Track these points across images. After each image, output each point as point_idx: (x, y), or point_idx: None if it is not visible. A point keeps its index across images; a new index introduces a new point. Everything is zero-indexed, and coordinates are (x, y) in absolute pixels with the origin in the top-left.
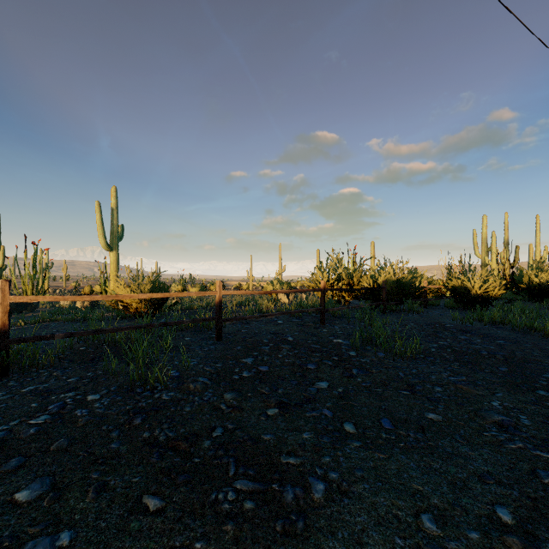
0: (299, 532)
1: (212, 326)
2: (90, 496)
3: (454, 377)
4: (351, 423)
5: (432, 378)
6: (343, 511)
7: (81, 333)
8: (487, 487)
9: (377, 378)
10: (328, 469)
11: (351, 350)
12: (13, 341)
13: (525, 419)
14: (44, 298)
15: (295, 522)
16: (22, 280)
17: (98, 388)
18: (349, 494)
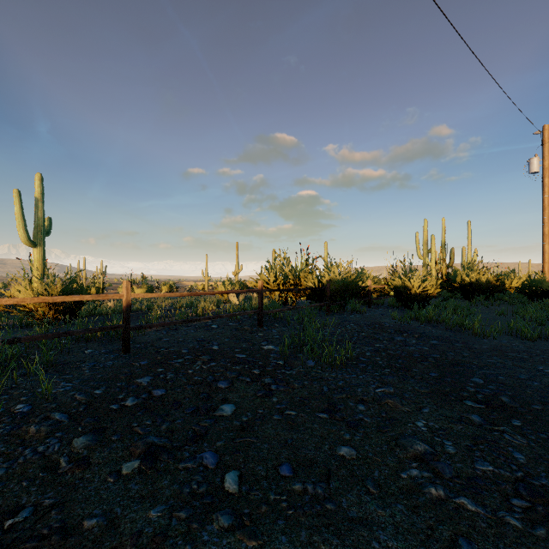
0: None
1: None
2: None
3: (382, 388)
4: (237, 474)
5: (358, 392)
6: None
7: None
8: None
9: (297, 396)
10: None
11: (279, 359)
12: None
13: (450, 446)
14: None
15: None
16: None
17: None
18: None
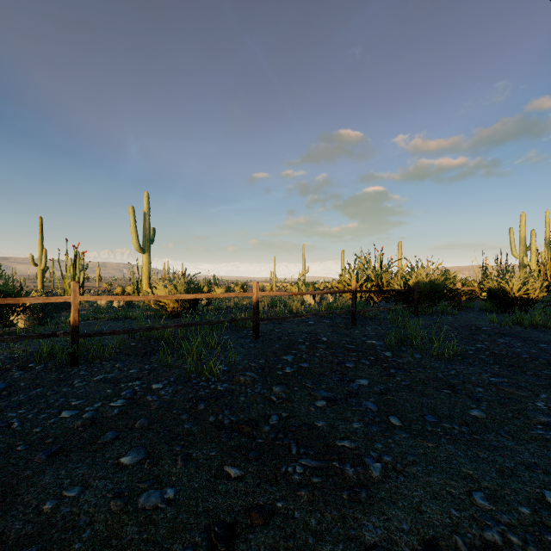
0: (364, 500)
1: (247, 325)
2: (179, 463)
3: (495, 378)
4: (396, 416)
5: (472, 379)
6: (401, 487)
7: (137, 329)
8: (535, 476)
9: (416, 377)
10: (382, 453)
11: (386, 350)
12: (82, 336)
13: None
14: (106, 297)
15: (359, 493)
16: (64, 280)
17: (158, 378)
18: (404, 474)
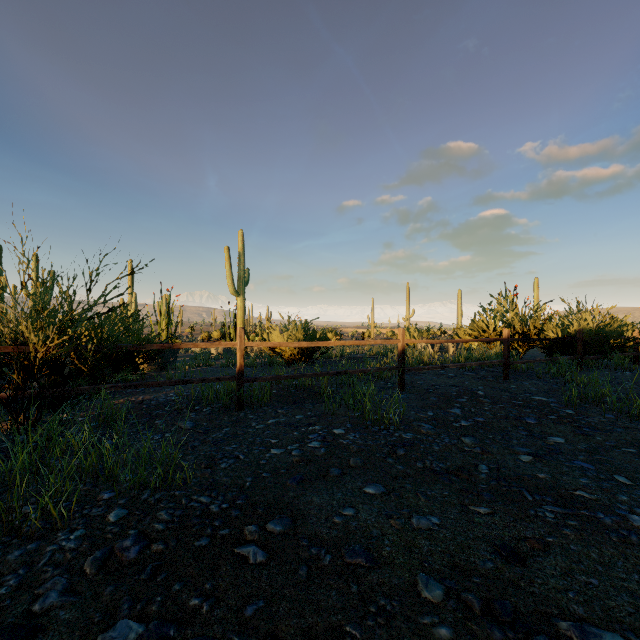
0: (636, 543)
1: (385, 376)
2: (422, 498)
3: None
4: (621, 475)
5: None
6: None
7: (292, 376)
8: None
9: (621, 438)
10: (632, 506)
11: (565, 408)
12: (246, 381)
13: None
14: (266, 343)
15: (628, 536)
16: (159, 325)
17: (332, 424)
18: None
